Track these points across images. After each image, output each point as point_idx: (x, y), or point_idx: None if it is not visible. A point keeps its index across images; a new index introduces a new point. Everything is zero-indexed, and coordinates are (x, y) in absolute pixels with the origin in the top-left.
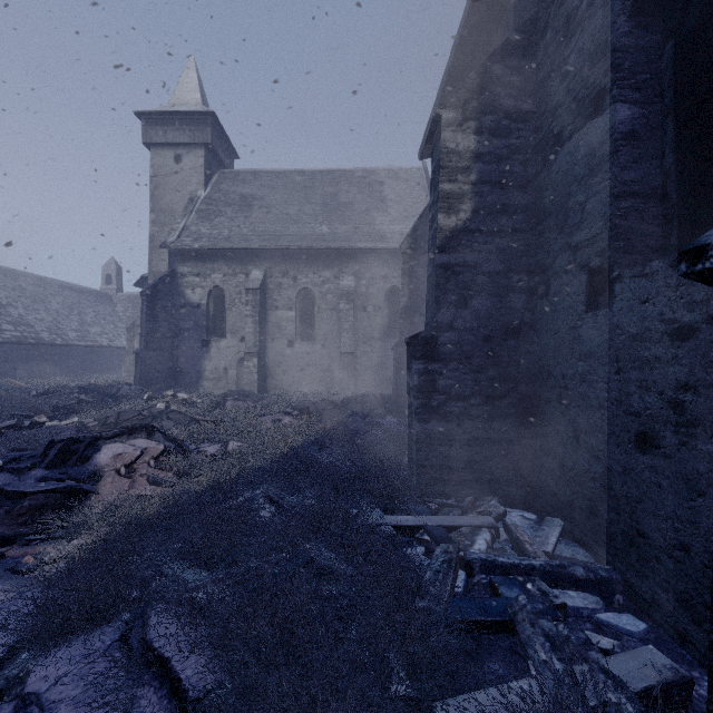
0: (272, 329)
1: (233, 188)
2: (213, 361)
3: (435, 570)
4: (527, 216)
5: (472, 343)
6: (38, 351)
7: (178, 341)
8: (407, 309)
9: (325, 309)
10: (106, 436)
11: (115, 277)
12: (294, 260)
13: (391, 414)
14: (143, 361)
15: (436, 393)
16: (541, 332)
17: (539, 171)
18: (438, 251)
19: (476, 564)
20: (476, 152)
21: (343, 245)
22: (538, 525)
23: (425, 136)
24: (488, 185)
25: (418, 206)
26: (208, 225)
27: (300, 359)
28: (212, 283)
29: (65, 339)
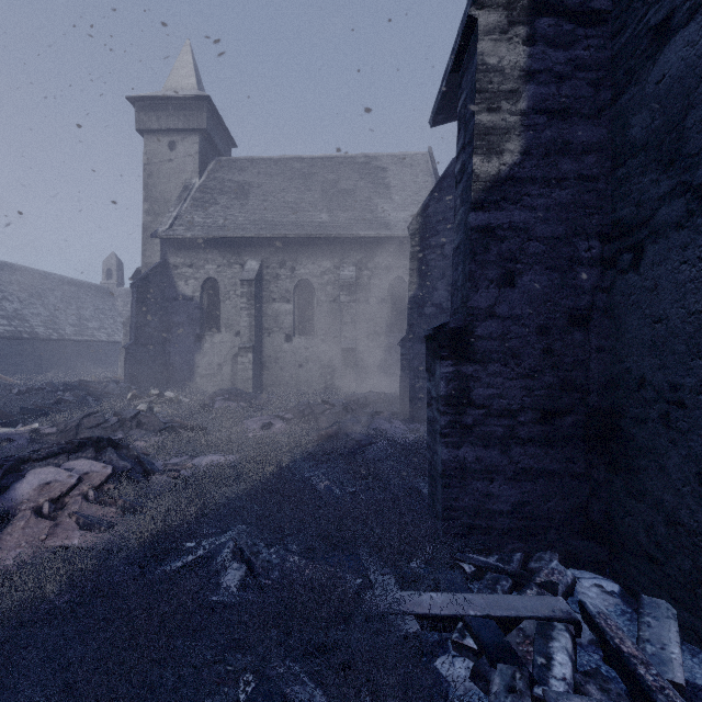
0: (269, 322)
1: (229, 176)
2: (207, 357)
3: None
4: (599, 158)
5: (522, 337)
6: (33, 346)
7: (171, 335)
8: (416, 298)
9: (325, 301)
10: (37, 456)
11: (115, 272)
12: (292, 249)
13: (398, 419)
14: (132, 357)
15: (470, 407)
16: (625, 321)
17: (620, 91)
18: (473, 208)
19: None
20: (526, 68)
21: (344, 233)
22: (624, 601)
23: (438, 95)
24: (544, 115)
25: (423, 192)
26: (203, 214)
27: (298, 354)
28: (205, 274)
29: (61, 333)
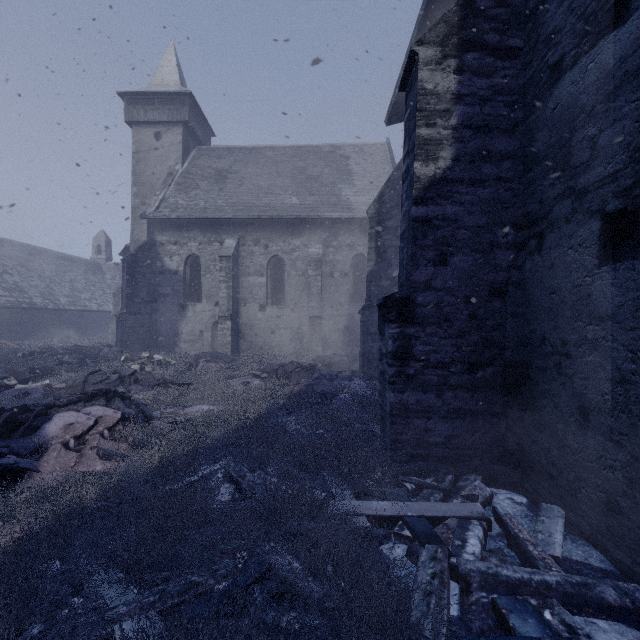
0: (244, 294)
1: (209, 163)
2: (189, 324)
3: (424, 591)
4: (514, 164)
5: (453, 305)
6: (31, 315)
7: (157, 305)
8: (373, 273)
9: (295, 275)
10: (60, 403)
11: (104, 248)
12: (265, 229)
13: (358, 377)
14: (123, 324)
15: (412, 360)
16: (532, 292)
17: (529, 112)
18: (414, 203)
19: (474, 578)
20: (456, 93)
21: (311, 215)
22: (530, 510)
23: (392, 99)
24: (470, 129)
25: (382, 178)
26: (185, 197)
27: (271, 322)
28: (188, 251)
29: (56, 304)
